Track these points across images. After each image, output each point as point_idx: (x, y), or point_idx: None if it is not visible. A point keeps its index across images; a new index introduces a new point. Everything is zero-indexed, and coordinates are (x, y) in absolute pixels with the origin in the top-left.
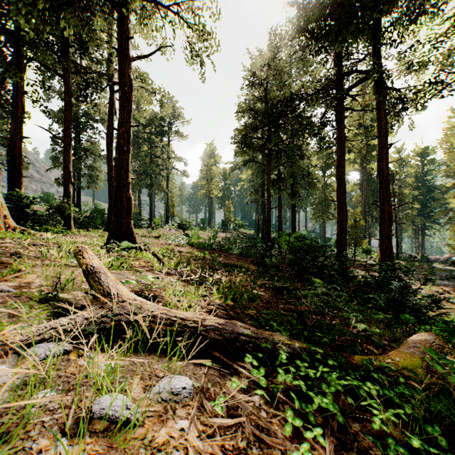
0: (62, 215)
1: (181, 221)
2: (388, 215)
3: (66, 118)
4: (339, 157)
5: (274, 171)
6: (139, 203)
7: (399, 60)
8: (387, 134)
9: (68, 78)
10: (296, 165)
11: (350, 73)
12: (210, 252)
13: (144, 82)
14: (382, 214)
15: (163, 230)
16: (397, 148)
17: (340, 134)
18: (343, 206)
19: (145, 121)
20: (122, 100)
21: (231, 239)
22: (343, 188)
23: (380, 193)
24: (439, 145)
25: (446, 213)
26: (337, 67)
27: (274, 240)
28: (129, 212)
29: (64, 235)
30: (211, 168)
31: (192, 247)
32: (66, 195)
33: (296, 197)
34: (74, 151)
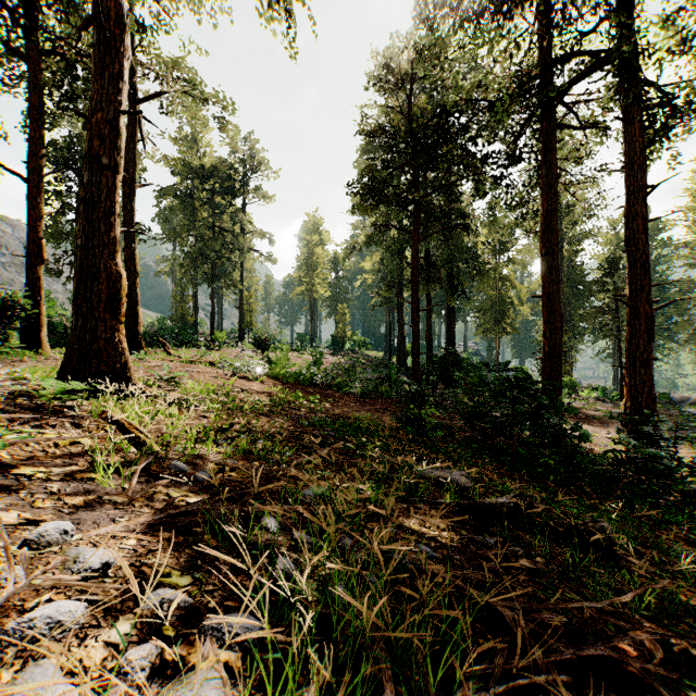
0: (24, 320)
1: (259, 335)
2: (646, 320)
3: (32, 136)
4: (548, 214)
5: (420, 250)
6: (195, 307)
7: (663, 29)
8: (643, 166)
9: (36, 60)
10: (457, 240)
11: (568, 57)
12: (307, 390)
13: (189, 82)
14: (634, 319)
15: (230, 351)
16: (612, 220)
17: (550, 172)
18: (556, 305)
19: (203, 170)
20: (98, 50)
21: (347, 367)
22: (556, 272)
23: (630, 278)
24: (683, 214)
25: (689, 324)
26: (544, 48)
27: (421, 368)
28: (113, 305)
29: (4, 360)
30: (314, 250)
31: (275, 380)
32: (31, 282)
33: (458, 295)
34: (76, 216)
